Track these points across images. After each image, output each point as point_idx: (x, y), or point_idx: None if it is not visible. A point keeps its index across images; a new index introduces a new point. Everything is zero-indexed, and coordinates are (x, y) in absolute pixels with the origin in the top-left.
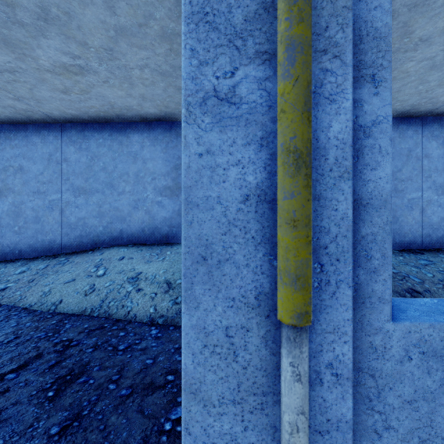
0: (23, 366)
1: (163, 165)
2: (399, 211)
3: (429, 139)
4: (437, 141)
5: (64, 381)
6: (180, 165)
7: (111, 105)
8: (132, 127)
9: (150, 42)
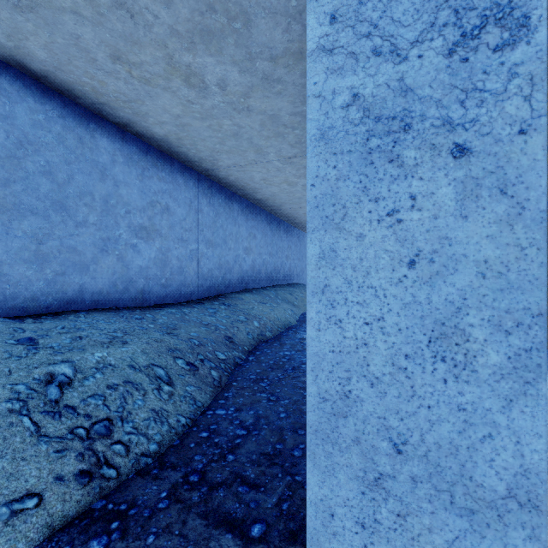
0: None
1: None
2: (184, 261)
3: (202, 195)
4: (207, 199)
5: None
6: None
7: None
8: None
9: None
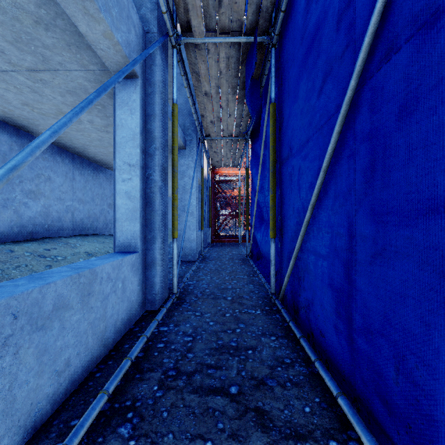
0: None
1: (29, 171)
2: None
3: None
4: None
5: None
6: (42, 175)
7: (28, 118)
8: (2, 127)
9: None
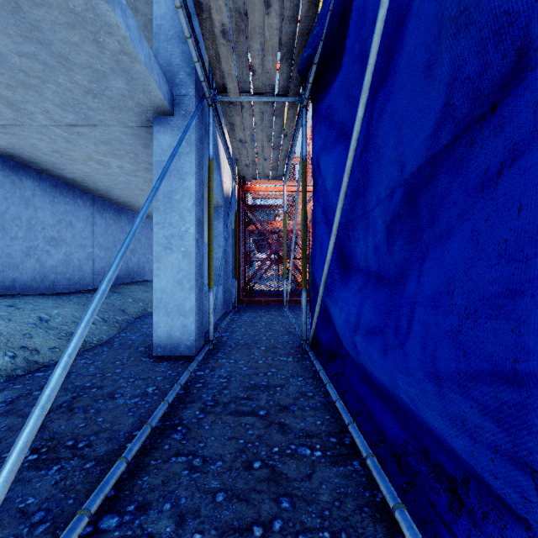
0: (26, 415)
1: None
2: (83, 261)
3: (97, 212)
4: (100, 215)
5: (82, 390)
6: None
7: None
8: None
9: (4, 72)
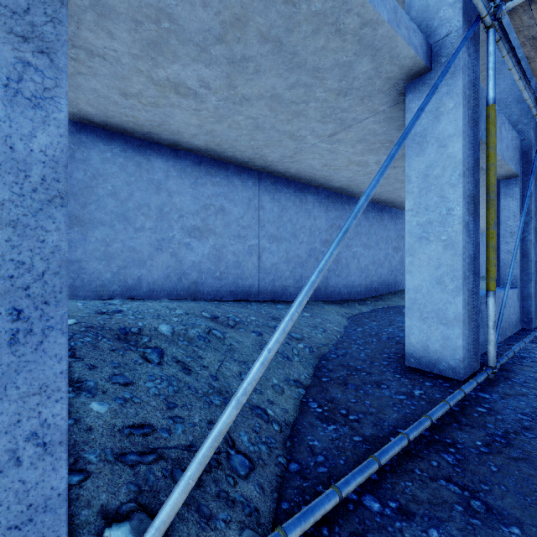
0: None
1: None
2: None
3: None
4: None
5: None
6: None
7: None
8: None
9: None
